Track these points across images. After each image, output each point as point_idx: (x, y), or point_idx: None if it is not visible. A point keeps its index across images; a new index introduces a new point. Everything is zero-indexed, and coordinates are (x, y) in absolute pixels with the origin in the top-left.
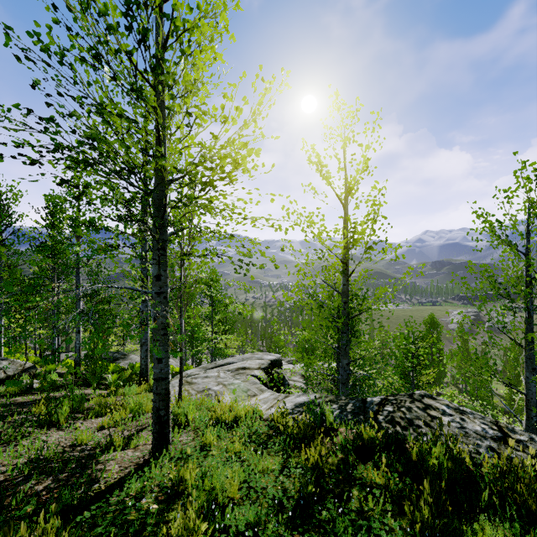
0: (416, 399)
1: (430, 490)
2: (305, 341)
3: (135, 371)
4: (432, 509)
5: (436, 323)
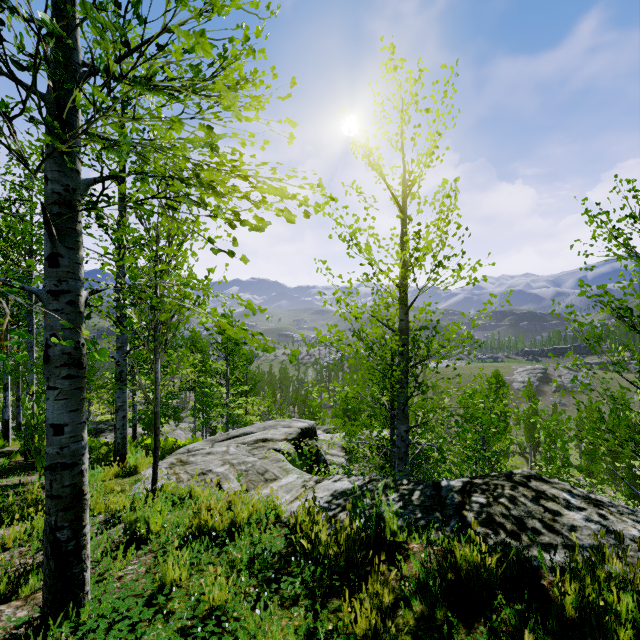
0: (519, 483)
1: None
2: (346, 405)
3: None
4: None
5: (502, 381)
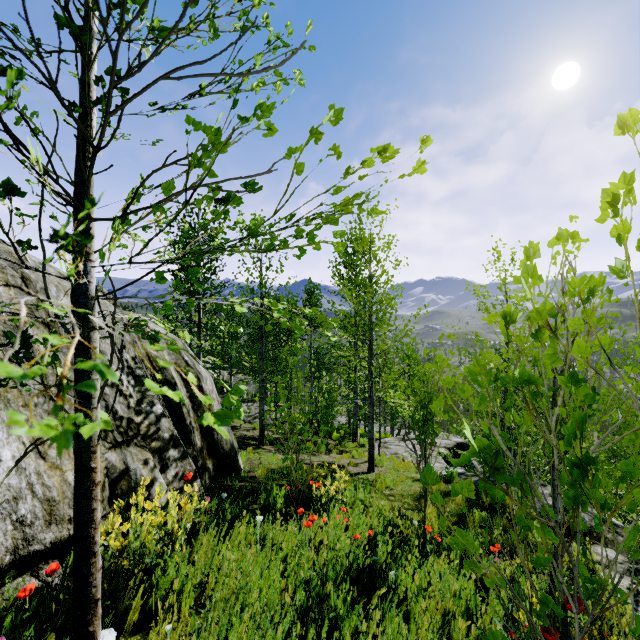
0: None
1: (472, 501)
2: None
3: (346, 431)
4: (469, 505)
5: None
